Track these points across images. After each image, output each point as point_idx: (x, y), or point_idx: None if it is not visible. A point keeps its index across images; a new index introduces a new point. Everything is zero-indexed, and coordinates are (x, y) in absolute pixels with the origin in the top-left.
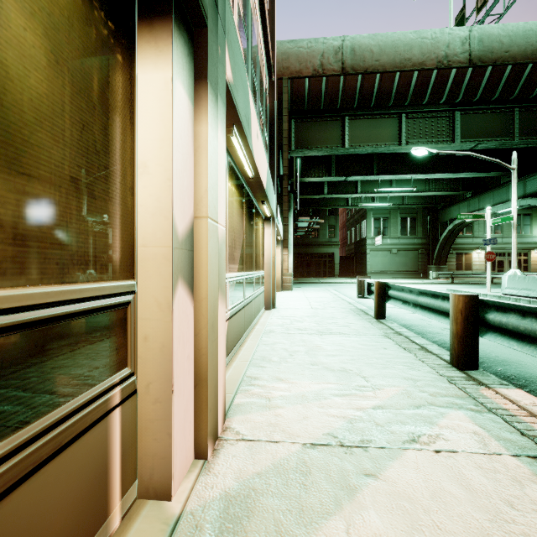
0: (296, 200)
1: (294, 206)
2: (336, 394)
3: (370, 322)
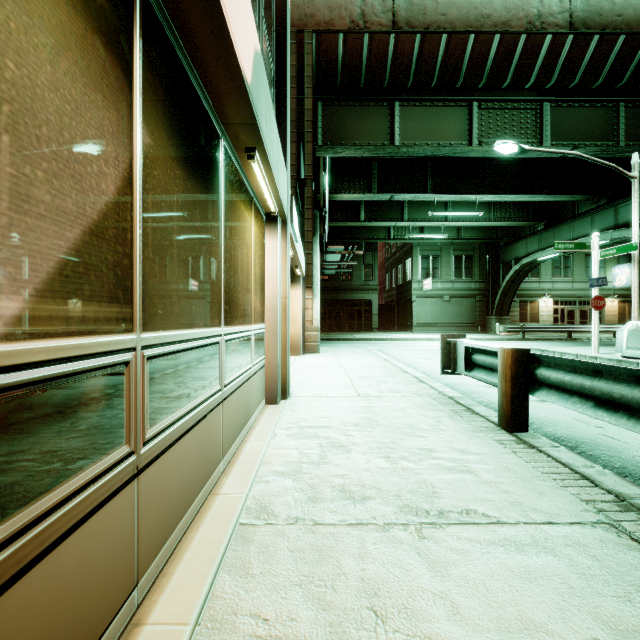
0: (324, 222)
1: (322, 231)
2: None
3: (505, 445)
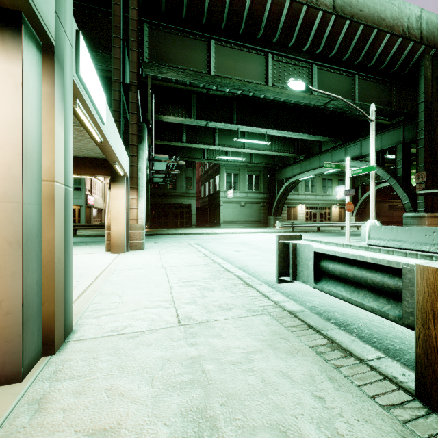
0: (151, 135)
1: (149, 141)
2: None
3: None
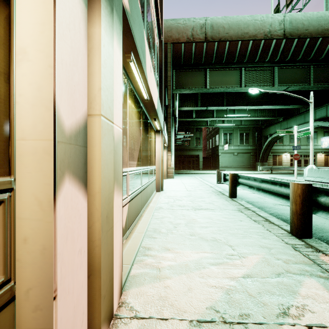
0: (176, 121)
1: (175, 125)
2: (211, 263)
3: (227, 200)
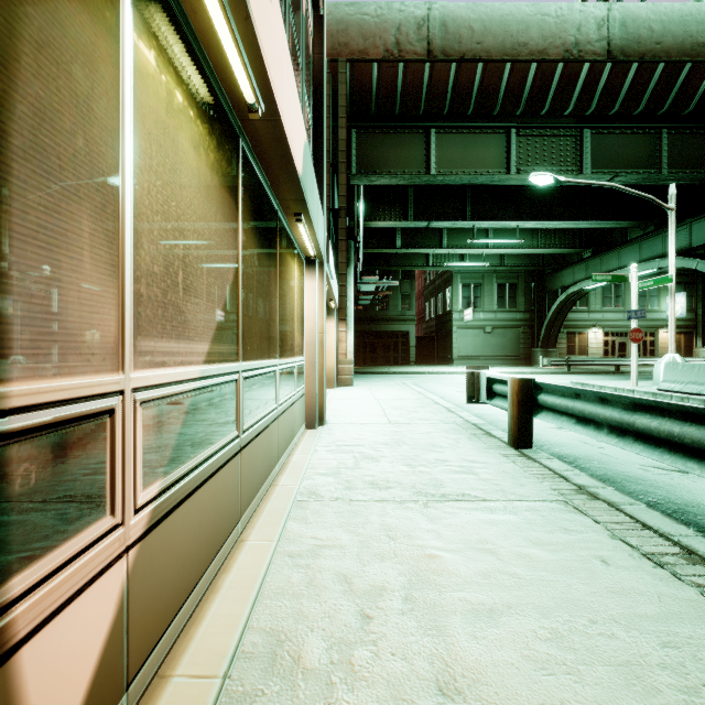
0: (358, 251)
1: (356, 260)
2: None
3: (508, 457)
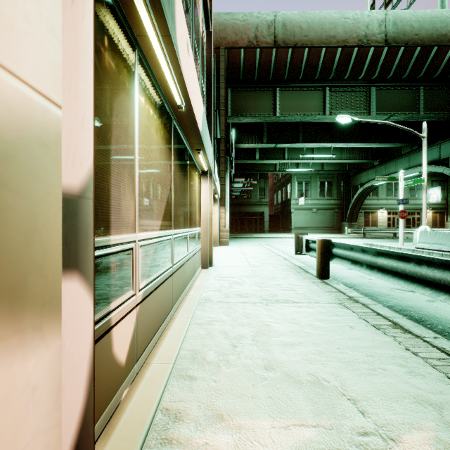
0: (232, 163)
1: (231, 168)
2: None
3: (315, 283)
